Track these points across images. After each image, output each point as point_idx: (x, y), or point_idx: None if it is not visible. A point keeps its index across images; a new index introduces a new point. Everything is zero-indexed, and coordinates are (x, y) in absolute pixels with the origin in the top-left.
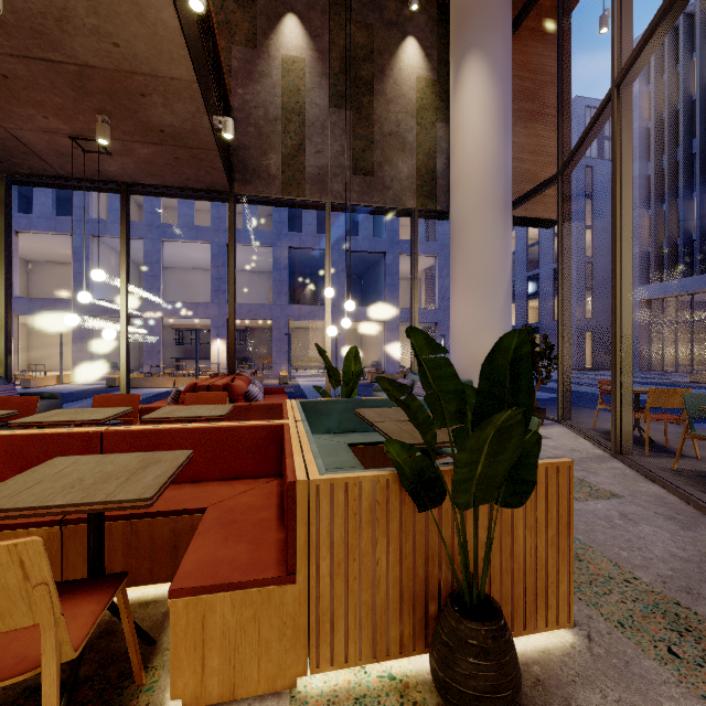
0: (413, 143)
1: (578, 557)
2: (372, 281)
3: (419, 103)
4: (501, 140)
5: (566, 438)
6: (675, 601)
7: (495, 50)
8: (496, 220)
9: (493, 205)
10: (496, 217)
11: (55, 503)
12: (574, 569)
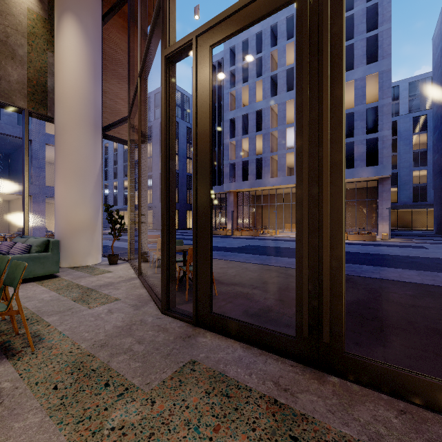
0: (23, 57)
1: (51, 347)
2: (19, 161)
3: (30, 28)
4: (92, 83)
5: (123, 270)
6: (89, 354)
7: (87, 22)
8: (88, 133)
9: (86, 123)
10: (88, 132)
11: None
12: (39, 357)
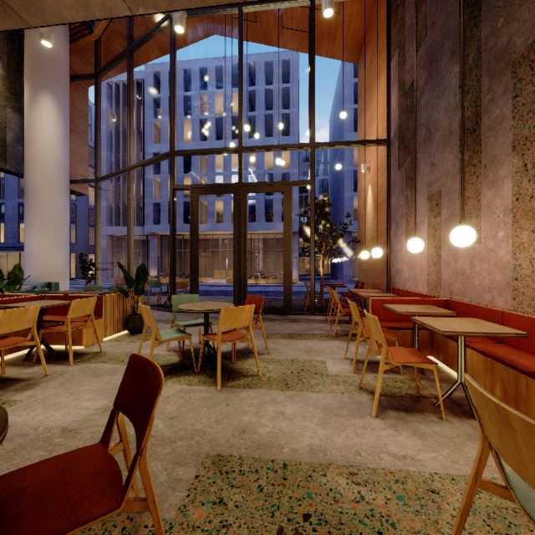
0: None
1: None
2: None
3: None
4: (65, 151)
5: None
6: (157, 319)
7: (62, 100)
8: (63, 194)
9: (61, 185)
10: (63, 192)
11: (60, 303)
12: None
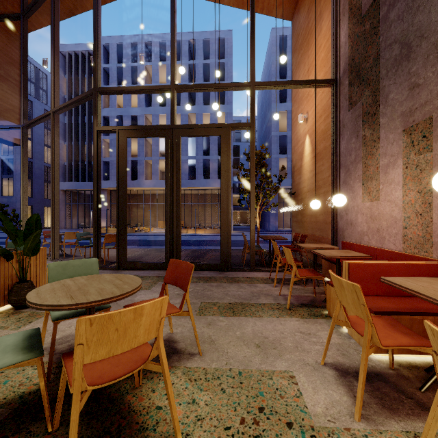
0: None
1: None
2: None
3: None
4: None
5: None
6: None
7: None
8: None
9: None
10: None
11: None
12: None
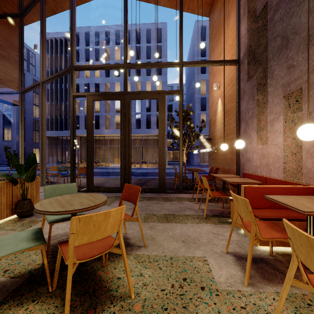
0: None
1: None
2: None
3: None
4: None
5: None
6: None
7: None
8: None
9: None
10: None
11: None
12: None
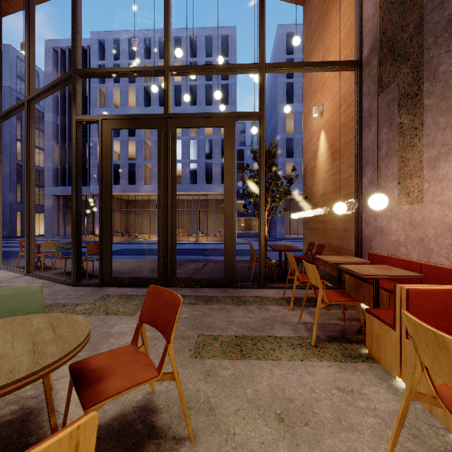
0: None
1: None
2: None
3: None
4: None
5: None
6: None
7: None
8: None
9: None
10: None
11: None
12: None
